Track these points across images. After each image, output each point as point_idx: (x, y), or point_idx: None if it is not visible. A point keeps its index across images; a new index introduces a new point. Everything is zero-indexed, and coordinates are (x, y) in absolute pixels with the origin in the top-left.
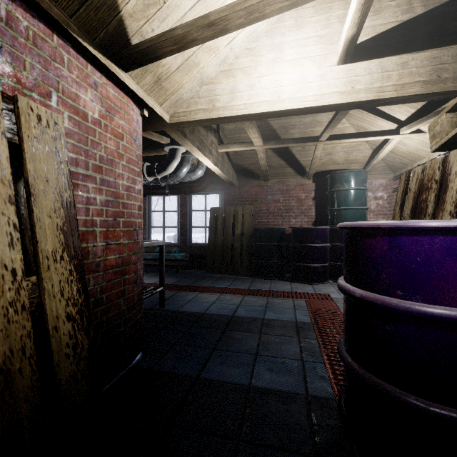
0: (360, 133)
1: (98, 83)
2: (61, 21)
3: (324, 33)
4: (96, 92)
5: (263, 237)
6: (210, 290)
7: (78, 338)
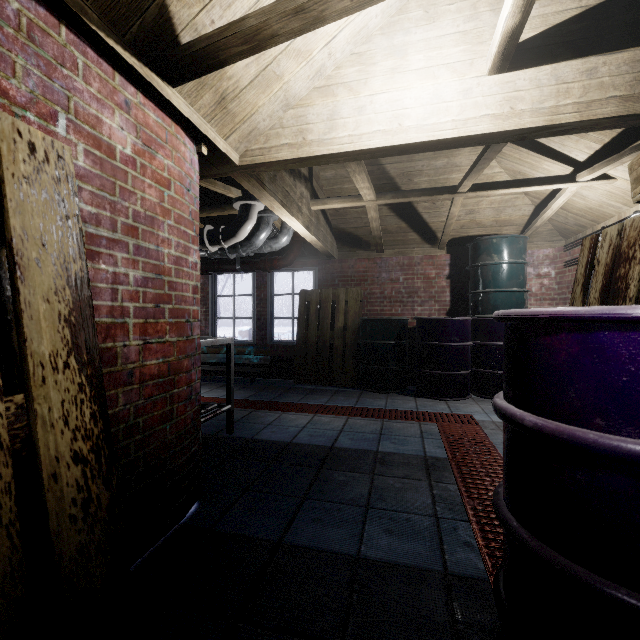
0: (517, 181)
1: (131, 102)
2: (72, 3)
3: (469, 28)
4: (127, 116)
5: (375, 332)
6: (299, 408)
7: (91, 489)
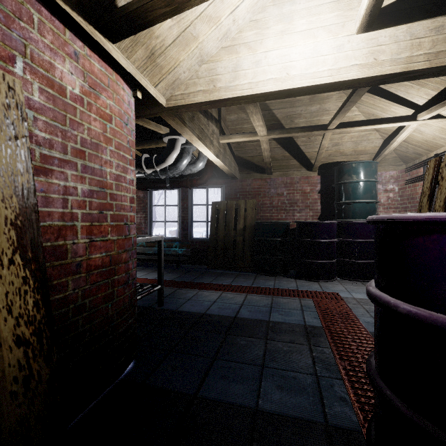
0: (372, 120)
1: (79, 53)
2: None
3: None
4: (76, 64)
5: (266, 232)
6: (211, 287)
7: (32, 367)
